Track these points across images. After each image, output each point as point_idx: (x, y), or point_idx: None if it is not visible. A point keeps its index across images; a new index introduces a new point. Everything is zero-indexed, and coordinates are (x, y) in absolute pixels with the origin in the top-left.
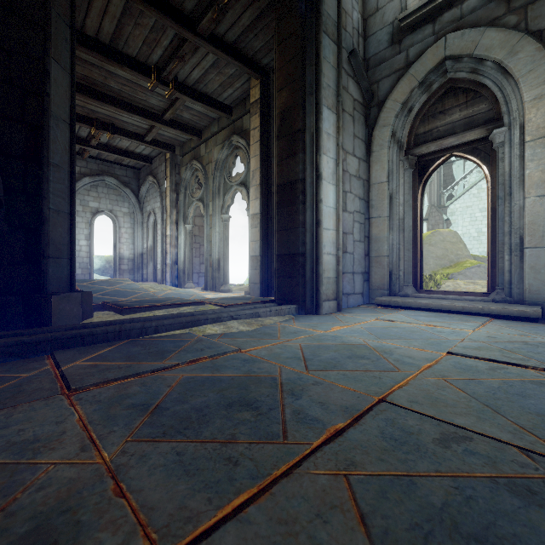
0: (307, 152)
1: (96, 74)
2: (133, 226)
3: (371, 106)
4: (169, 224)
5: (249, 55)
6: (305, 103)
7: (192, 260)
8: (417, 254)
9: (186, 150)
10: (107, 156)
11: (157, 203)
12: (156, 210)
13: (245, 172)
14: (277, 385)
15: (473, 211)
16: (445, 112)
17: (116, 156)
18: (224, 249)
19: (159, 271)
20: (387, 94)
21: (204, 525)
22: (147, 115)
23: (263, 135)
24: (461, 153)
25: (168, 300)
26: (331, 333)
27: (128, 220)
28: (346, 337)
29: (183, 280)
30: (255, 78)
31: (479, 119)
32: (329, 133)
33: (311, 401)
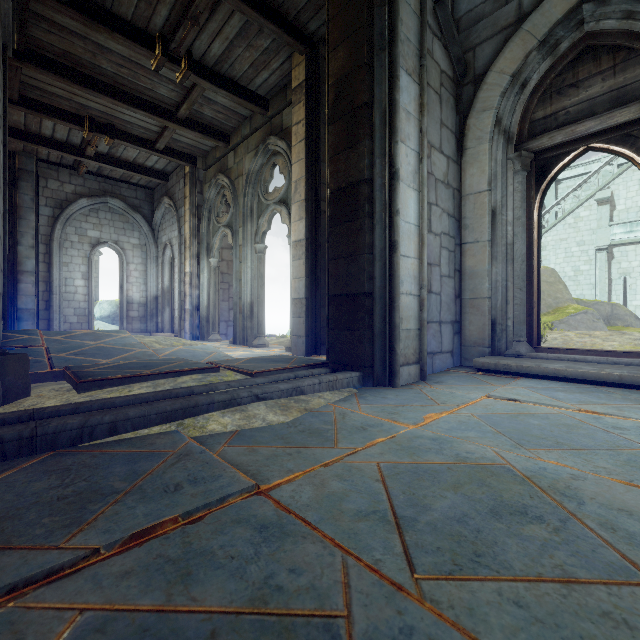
0: (376, 139)
1: (80, 49)
2: (145, 262)
3: (464, 83)
4: (188, 258)
5: (289, 17)
6: (373, 63)
7: (219, 304)
8: (533, 294)
9: (210, 161)
10: (111, 171)
11: (174, 232)
12: (173, 241)
13: (286, 186)
14: None
15: (569, 245)
16: (579, 85)
17: (120, 170)
18: (258, 289)
19: (177, 318)
20: (489, 65)
21: None
22: (155, 110)
23: (310, 132)
24: (603, 144)
25: (165, 363)
26: (427, 429)
27: (138, 253)
28: (458, 442)
29: (206, 331)
30: (298, 52)
31: (636, 90)
32: (409, 111)
33: None
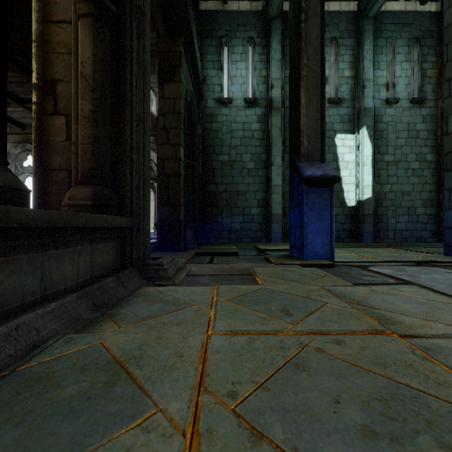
0: None
1: None
2: None
3: None
4: None
5: None
6: None
7: None
8: None
9: None
10: None
11: None
12: None
13: None
14: None
15: None
16: None
17: None
18: None
19: None
20: None
21: None
22: None
23: None
24: None
25: None
26: None
27: None
28: None
29: None
30: None
31: (152, 177)
32: None
33: None
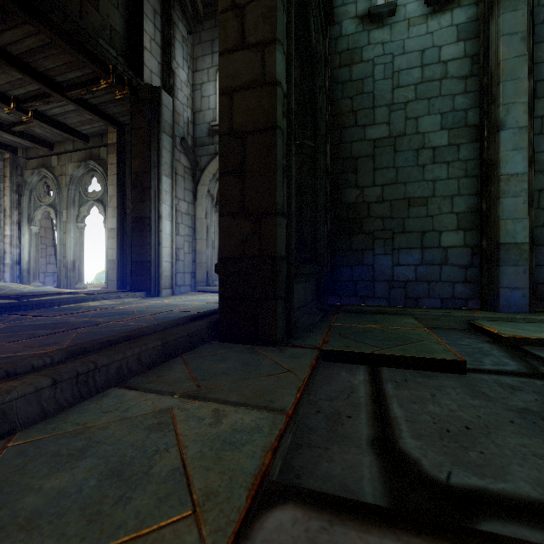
0: (152, 201)
1: None
2: None
3: (197, 170)
4: (8, 224)
5: (108, 113)
6: (151, 172)
7: (39, 260)
8: None
9: (33, 155)
10: None
11: None
12: None
13: (102, 192)
14: (135, 311)
15: None
16: None
17: None
18: (80, 252)
19: None
20: (206, 166)
21: (121, 320)
22: None
23: (120, 171)
24: None
25: (46, 292)
26: (163, 302)
27: None
28: (169, 302)
29: (28, 280)
30: (112, 127)
31: None
32: (167, 190)
33: (147, 312)
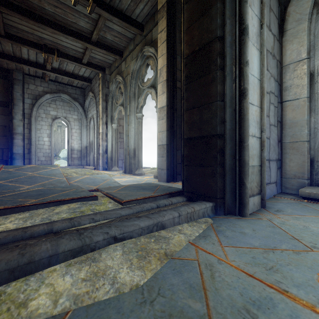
0: (227, 2)
1: None
2: (80, 128)
3: None
4: (101, 124)
5: None
6: None
7: (117, 150)
8: None
9: (113, 69)
10: (62, 79)
11: (94, 111)
12: (94, 116)
13: (154, 76)
14: None
15: None
16: None
17: (65, 77)
18: (138, 140)
19: (96, 158)
20: None
21: None
22: (78, 36)
23: (169, 35)
24: None
25: (59, 191)
26: None
27: (77, 123)
28: None
29: (110, 165)
30: None
31: None
32: None
33: None
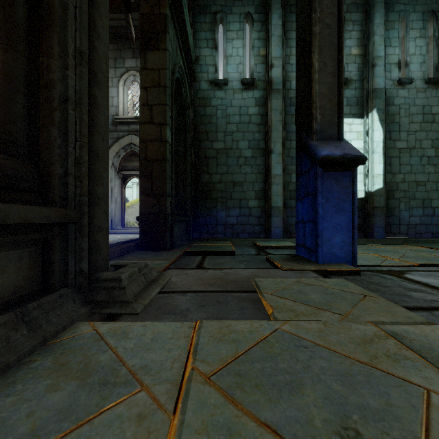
0: None
1: None
2: None
3: None
4: None
5: None
6: None
7: None
8: (123, 212)
9: None
10: None
11: None
12: None
13: None
14: None
15: None
16: (132, 161)
17: None
18: None
19: None
20: (110, 146)
21: None
22: None
23: None
24: (137, 177)
25: None
26: None
27: None
28: None
29: None
30: None
31: None
32: None
33: None
